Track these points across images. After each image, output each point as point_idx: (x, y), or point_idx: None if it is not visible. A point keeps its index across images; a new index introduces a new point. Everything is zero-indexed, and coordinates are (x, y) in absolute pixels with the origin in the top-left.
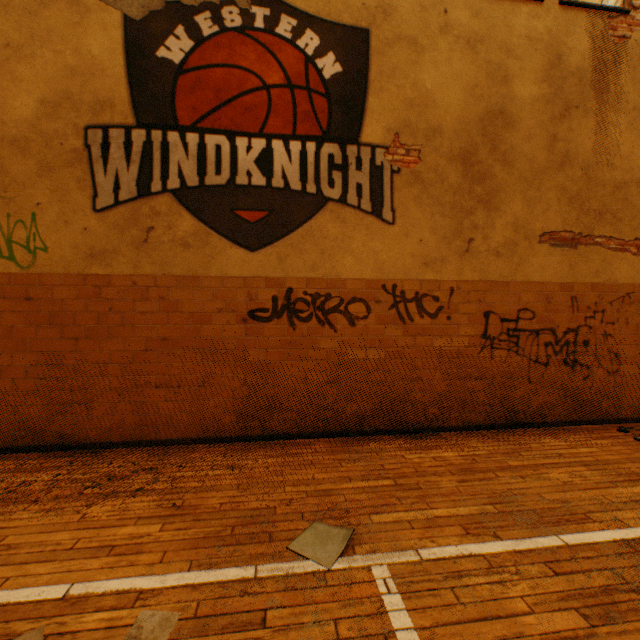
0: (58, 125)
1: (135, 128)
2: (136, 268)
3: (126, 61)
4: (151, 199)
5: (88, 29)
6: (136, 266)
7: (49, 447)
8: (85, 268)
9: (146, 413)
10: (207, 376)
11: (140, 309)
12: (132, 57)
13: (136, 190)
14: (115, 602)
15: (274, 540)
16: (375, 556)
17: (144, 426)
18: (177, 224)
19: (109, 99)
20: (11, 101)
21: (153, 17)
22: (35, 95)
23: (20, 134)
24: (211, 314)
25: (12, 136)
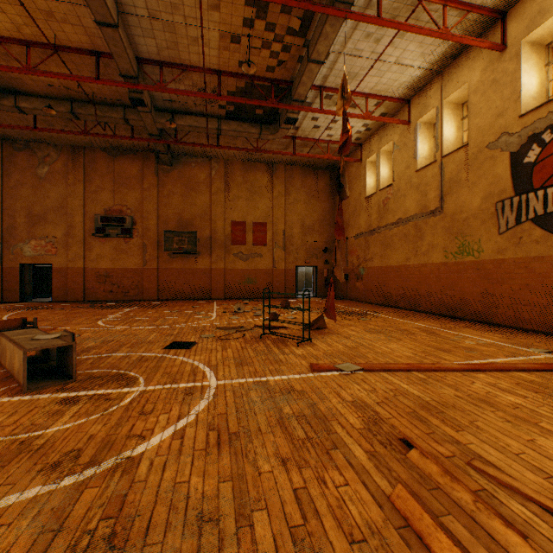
0: (486, 205)
1: (513, 197)
2: (514, 255)
3: (510, 171)
4: (520, 225)
5: (496, 165)
6: (514, 254)
7: (483, 322)
8: (495, 257)
9: (518, 316)
10: (547, 303)
11: (515, 272)
12: (512, 168)
13: (514, 223)
14: (476, 339)
15: (526, 346)
16: (552, 355)
17: (517, 321)
18: (532, 234)
19: (503, 189)
20: (472, 202)
21: (521, 147)
22: (479, 197)
23: (474, 212)
24: (549, 274)
25: (472, 214)
